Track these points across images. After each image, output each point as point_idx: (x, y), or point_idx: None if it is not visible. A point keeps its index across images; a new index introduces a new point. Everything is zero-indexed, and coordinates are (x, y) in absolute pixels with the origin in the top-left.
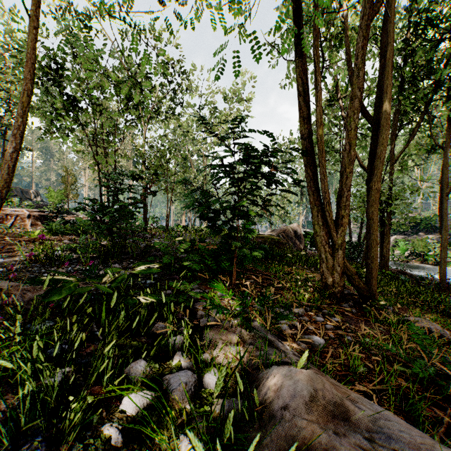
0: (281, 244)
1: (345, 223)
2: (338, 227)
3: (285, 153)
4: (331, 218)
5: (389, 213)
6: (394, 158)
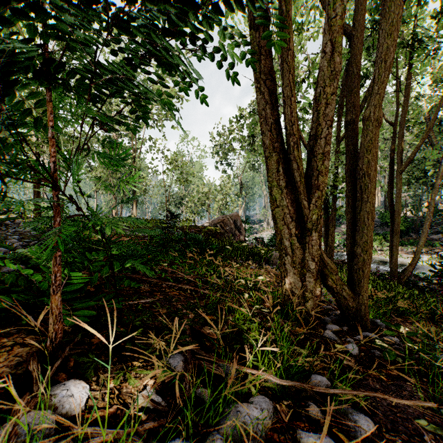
0: (219, 236)
1: (323, 183)
2: (311, 191)
3: (224, 143)
4: (301, 172)
5: (335, 197)
6: (341, 136)
